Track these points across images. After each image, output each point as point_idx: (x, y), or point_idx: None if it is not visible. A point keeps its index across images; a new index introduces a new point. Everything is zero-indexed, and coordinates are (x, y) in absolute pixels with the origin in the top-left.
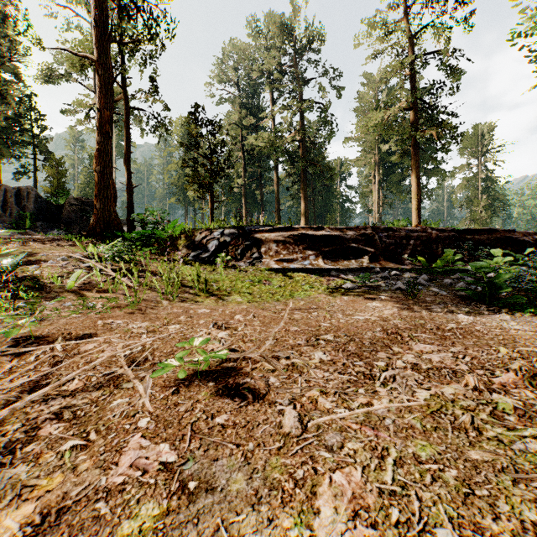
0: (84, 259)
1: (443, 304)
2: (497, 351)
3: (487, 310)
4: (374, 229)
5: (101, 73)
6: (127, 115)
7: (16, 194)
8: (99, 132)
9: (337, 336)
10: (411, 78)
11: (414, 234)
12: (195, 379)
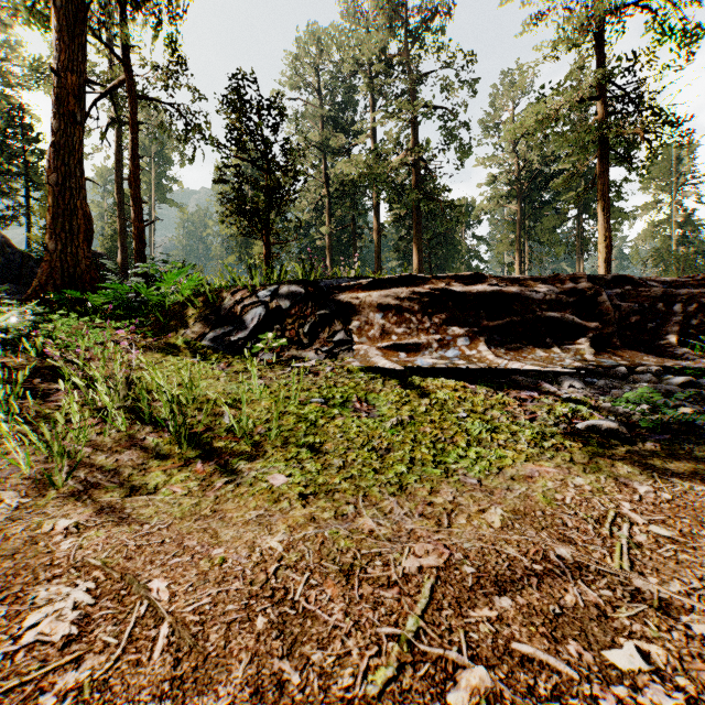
0: None
1: None
2: None
3: None
4: (592, 280)
5: (62, 5)
6: (135, 108)
7: None
8: (56, 111)
9: None
10: (595, 49)
11: (681, 290)
12: None
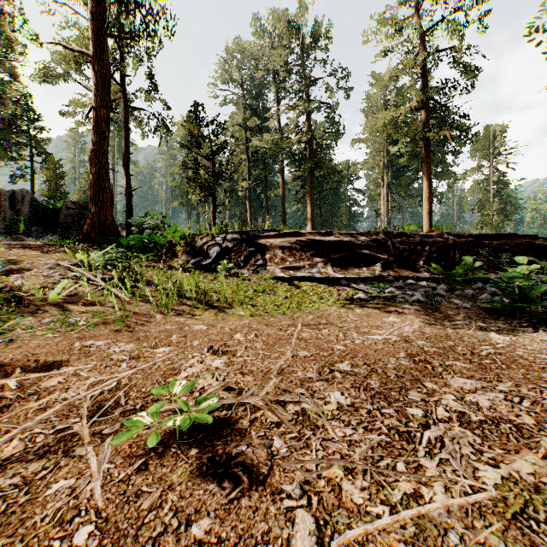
0: (72, 268)
1: (468, 319)
2: None
3: (519, 326)
4: (387, 234)
5: (97, 69)
6: (126, 115)
7: (10, 197)
8: (94, 131)
9: (355, 364)
10: (422, 76)
11: (430, 240)
12: (173, 443)
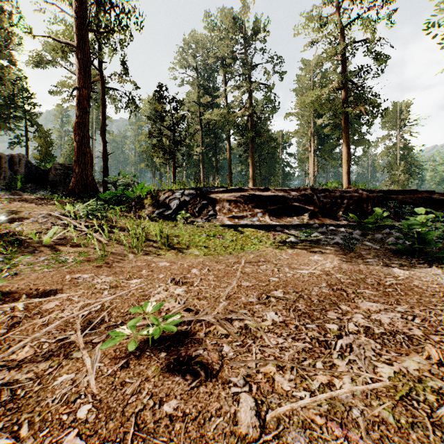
0: (61, 217)
1: (377, 257)
2: (443, 311)
3: (417, 263)
4: (313, 190)
5: (80, 57)
6: (103, 93)
7: (9, 160)
8: (78, 107)
9: (286, 292)
10: (342, 62)
11: (348, 194)
12: (147, 349)
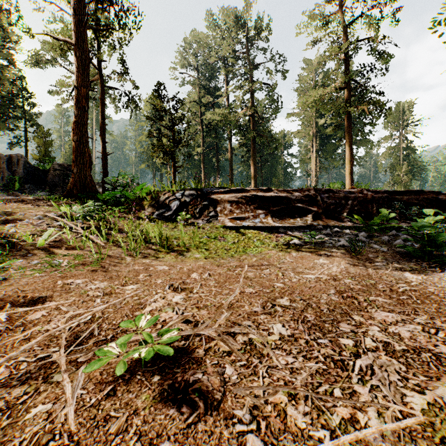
0: (57, 218)
1: (385, 261)
2: None
3: (428, 267)
4: (316, 191)
5: (78, 55)
6: (102, 93)
7: (8, 160)
8: (76, 106)
9: (293, 299)
10: (345, 61)
11: (352, 195)
12: (138, 371)
